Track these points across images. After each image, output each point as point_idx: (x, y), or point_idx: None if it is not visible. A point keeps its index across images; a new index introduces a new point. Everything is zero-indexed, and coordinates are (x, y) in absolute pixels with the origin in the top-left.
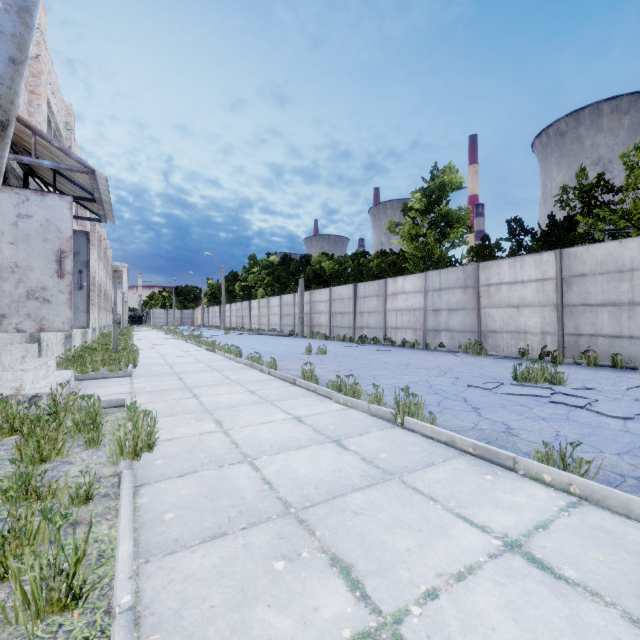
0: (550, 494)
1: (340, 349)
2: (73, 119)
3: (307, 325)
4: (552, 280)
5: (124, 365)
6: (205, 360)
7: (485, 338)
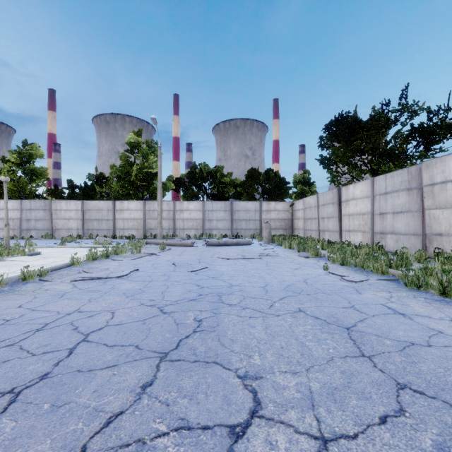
0: (59, 248)
1: None
2: None
3: None
4: (81, 210)
5: None
6: None
7: (55, 232)
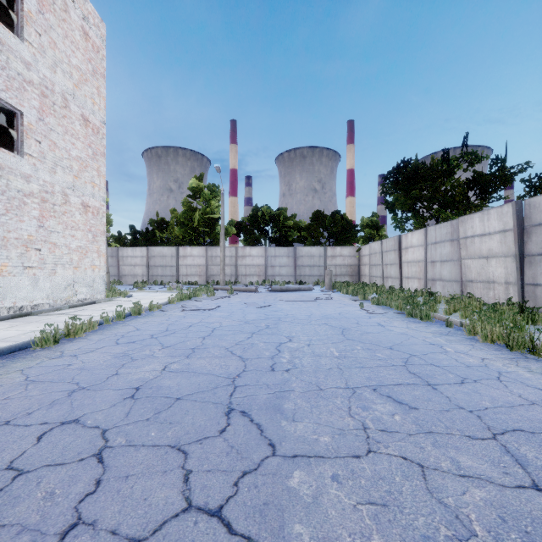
0: (139, 292)
1: None
2: None
3: None
4: (146, 257)
5: None
6: None
7: (122, 278)
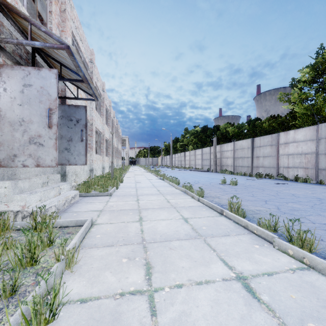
0: None
1: (245, 181)
2: (94, 57)
3: (218, 165)
4: None
5: (111, 187)
6: (157, 186)
7: None
